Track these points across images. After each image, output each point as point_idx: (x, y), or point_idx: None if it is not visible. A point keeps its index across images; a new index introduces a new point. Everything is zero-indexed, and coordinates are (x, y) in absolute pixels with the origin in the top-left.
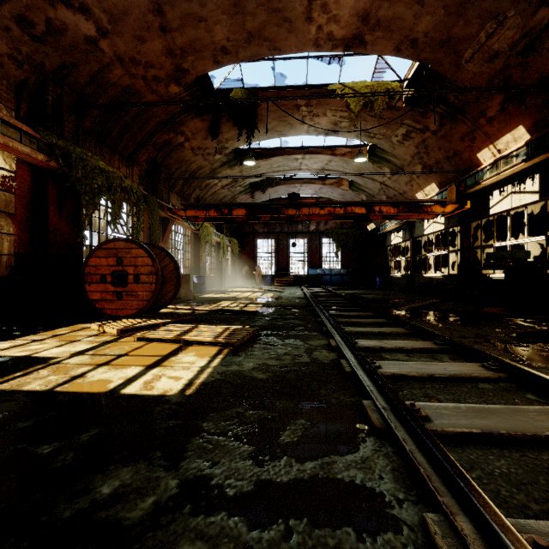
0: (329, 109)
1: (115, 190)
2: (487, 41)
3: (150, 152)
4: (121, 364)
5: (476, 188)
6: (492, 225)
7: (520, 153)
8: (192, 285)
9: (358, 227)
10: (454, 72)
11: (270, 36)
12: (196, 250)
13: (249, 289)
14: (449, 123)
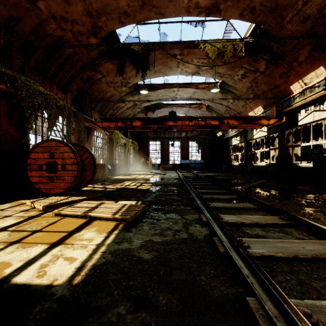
0: (195, 57)
1: (51, 107)
2: (303, 7)
3: (78, 83)
4: (30, 242)
5: (289, 108)
6: (295, 133)
7: (320, 85)
8: (108, 170)
9: (211, 134)
10: (278, 30)
11: (157, 4)
12: (111, 148)
13: (144, 172)
14: (272, 66)
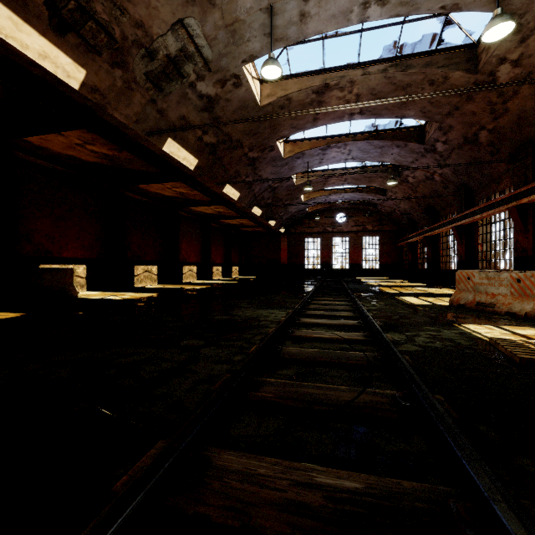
0: None
1: None
2: None
3: None
4: None
5: None
6: None
7: None
8: None
9: None
10: None
11: None
12: None
13: None
14: None
